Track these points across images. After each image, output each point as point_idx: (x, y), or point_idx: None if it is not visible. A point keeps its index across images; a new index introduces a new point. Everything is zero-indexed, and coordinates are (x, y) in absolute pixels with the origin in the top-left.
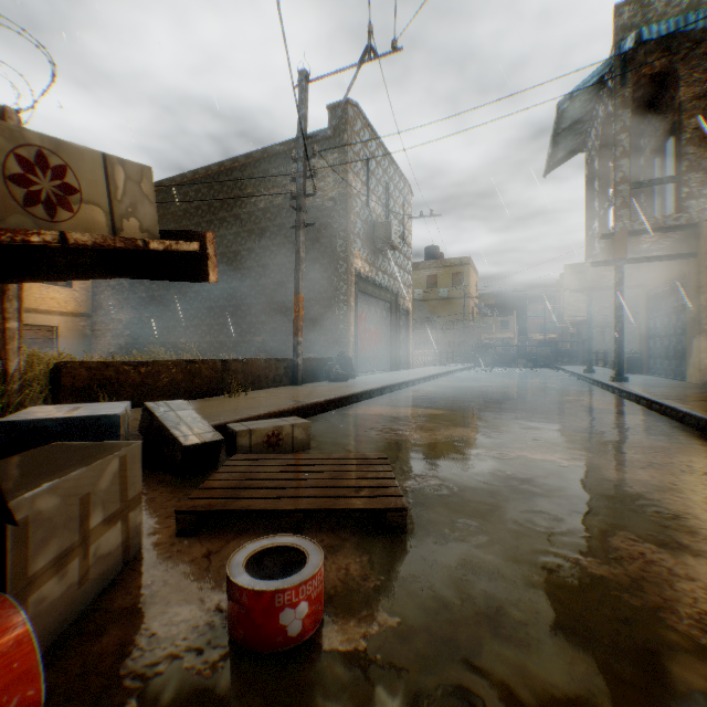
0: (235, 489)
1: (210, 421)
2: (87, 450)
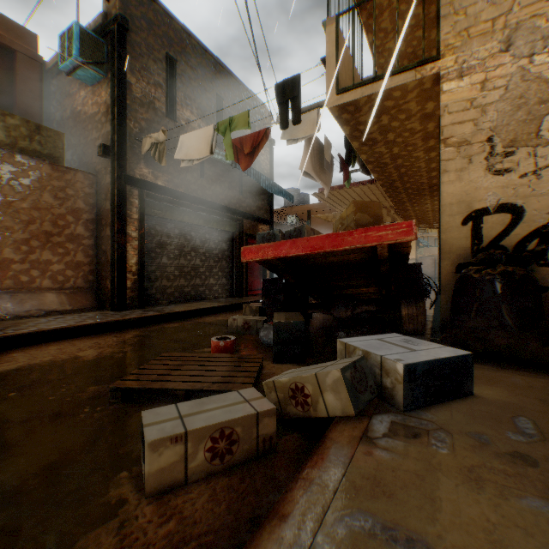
0: (240, 361)
1: (349, 483)
2: (285, 318)
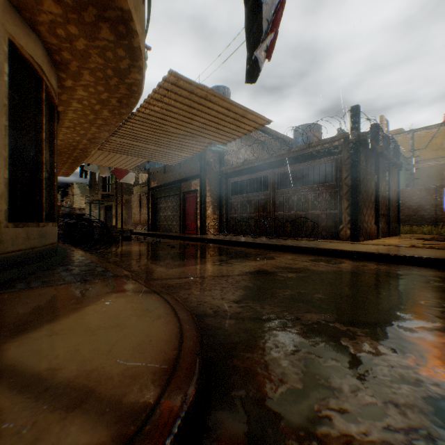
0: None
1: None
2: None
